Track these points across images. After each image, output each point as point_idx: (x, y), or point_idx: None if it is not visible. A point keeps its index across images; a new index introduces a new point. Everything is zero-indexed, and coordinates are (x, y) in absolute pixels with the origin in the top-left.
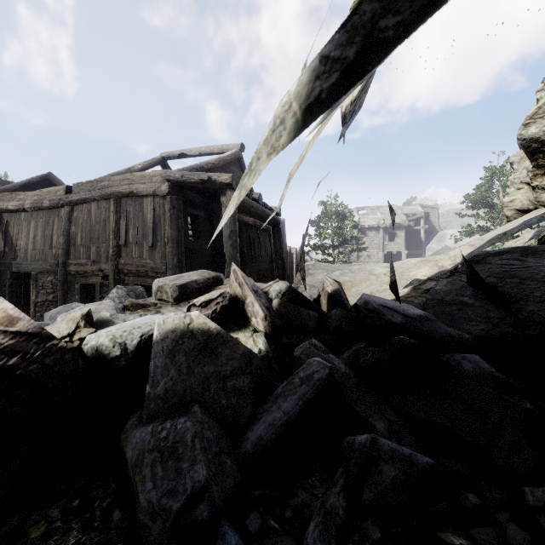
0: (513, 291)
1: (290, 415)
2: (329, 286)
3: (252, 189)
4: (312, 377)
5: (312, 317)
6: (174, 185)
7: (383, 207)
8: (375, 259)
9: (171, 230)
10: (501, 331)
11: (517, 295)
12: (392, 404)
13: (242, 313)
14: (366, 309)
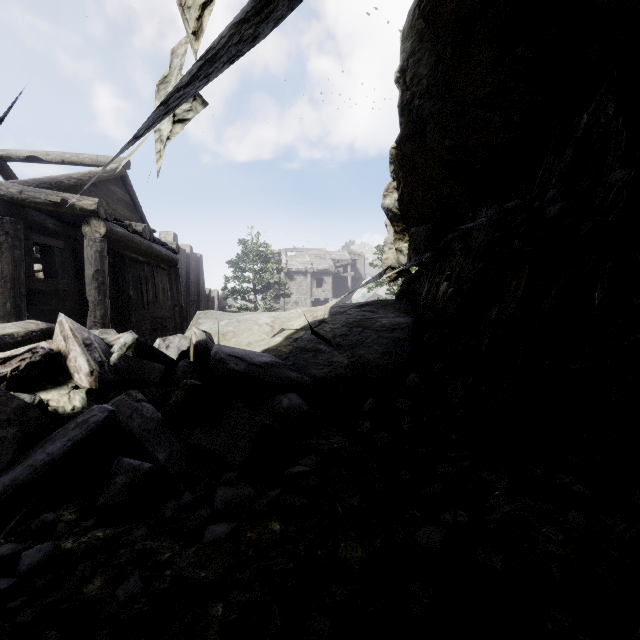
0: (355, 339)
1: (55, 455)
2: (194, 337)
3: (144, 217)
4: (88, 421)
5: (157, 369)
6: (7, 202)
7: (313, 250)
8: (303, 306)
9: (2, 264)
10: (336, 373)
11: (356, 342)
12: (182, 437)
13: (64, 370)
14: (215, 359)
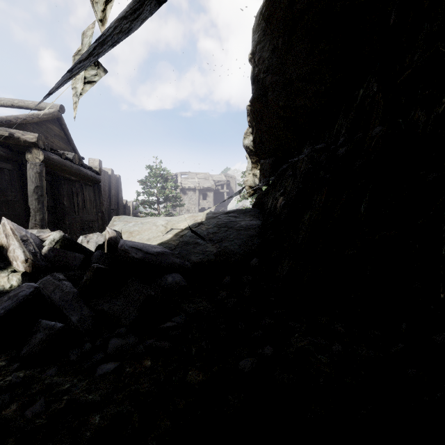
0: (222, 235)
1: None
2: (107, 235)
3: (75, 148)
4: (18, 295)
5: (77, 258)
6: None
7: (200, 174)
8: (193, 212)
9: None
10: (208, 259)
11: (223, 237)
12: (90, 305)
13: (6, 259)
14: (121, 250)
